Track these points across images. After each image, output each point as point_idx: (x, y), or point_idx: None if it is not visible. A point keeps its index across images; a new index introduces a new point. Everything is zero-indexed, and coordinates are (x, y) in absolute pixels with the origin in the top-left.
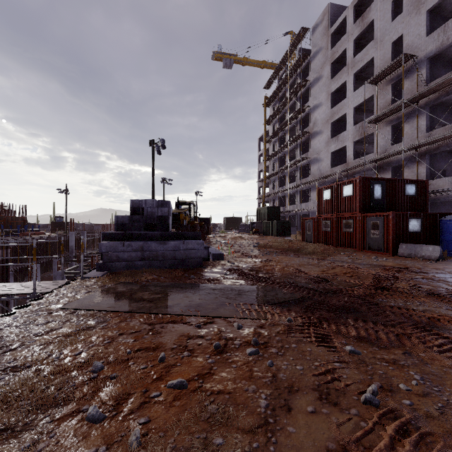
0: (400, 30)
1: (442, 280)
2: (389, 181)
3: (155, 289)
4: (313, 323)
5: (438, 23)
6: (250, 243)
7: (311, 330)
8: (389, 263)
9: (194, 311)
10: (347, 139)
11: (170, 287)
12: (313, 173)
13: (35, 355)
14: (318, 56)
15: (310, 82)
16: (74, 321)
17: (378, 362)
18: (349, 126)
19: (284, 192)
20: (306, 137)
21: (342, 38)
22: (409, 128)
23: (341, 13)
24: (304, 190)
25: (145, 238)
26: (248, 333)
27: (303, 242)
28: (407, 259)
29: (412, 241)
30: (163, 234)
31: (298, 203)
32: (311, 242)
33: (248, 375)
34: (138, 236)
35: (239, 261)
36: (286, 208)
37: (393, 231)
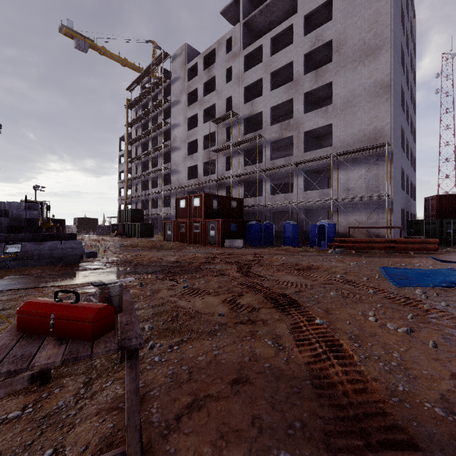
0: (230, 92)
1: (237, 257)
2: (222, 197)
3: (53, 277)
4: (168, 276)
5: (250, 97)
6: (115, 244)
7: (167, 278)
8: (217, 251)
9: (98, 281)
10: (199, 159)
11: (64, 274)
12: (174, 182)
13: (5, 306)
14: (177, 83)
15: (171, 102)
16: (3, 296)
17: (192, 281)
18: (200, 149)
19: (147, 196)
20: (168, 149)
21: (195, 77)
22: (235, 162)
23: (195, 55)
24: (166, 196)
25: (14, 240)
26: (136, 283)
27: (164, 241)
28: (228, 249)
29: (233, 238)
30: (36, 235)
31: (160, 207)
32: (171, 241)
33: (141, 290)
34: (7, 238)
35: (112, 257)
36: (149, 211)
37: (222, 231)
